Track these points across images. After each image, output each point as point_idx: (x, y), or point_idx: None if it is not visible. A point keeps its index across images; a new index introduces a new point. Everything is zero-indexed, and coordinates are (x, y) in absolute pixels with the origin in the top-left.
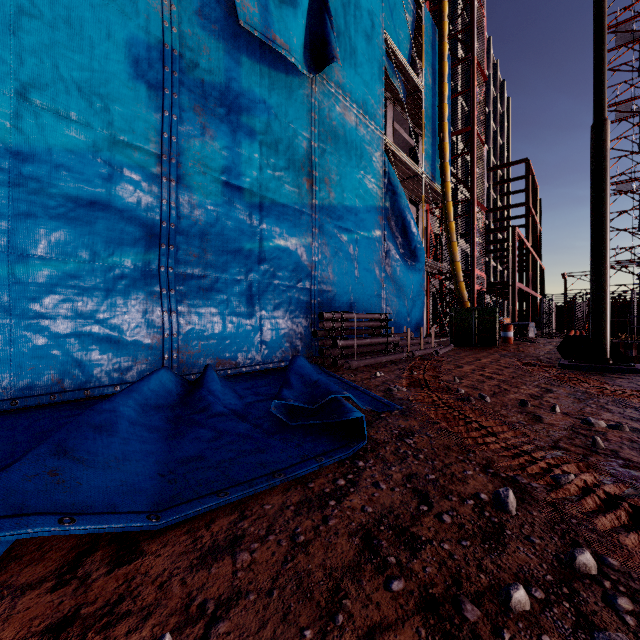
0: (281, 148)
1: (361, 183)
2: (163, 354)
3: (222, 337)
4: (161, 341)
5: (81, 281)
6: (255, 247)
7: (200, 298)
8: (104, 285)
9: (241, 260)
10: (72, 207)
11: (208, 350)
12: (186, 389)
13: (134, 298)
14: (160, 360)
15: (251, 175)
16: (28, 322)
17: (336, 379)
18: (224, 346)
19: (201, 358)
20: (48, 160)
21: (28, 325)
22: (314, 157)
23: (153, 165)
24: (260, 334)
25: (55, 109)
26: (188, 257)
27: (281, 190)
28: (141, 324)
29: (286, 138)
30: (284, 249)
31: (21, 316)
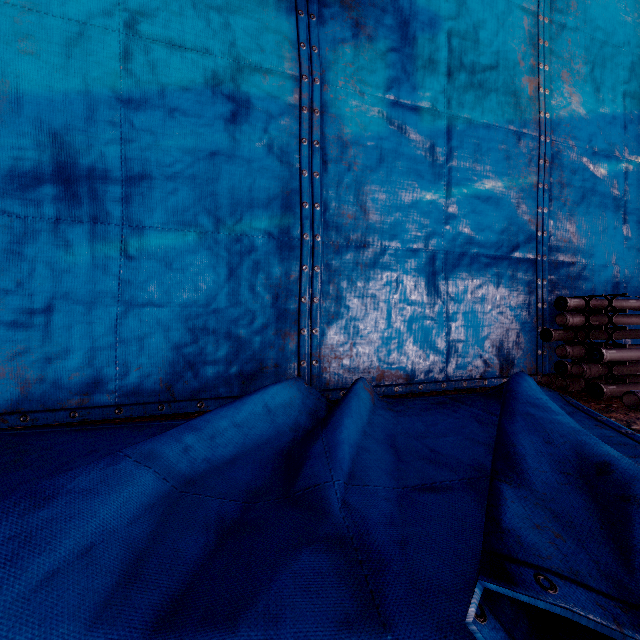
0: (482, 35)
1: (635, 71)
2: (300, 358)
3: (385, 336)
4: (298, 339)
5: (197, 257)
6: (438, 197)
7: (352, 278)
8: (225, 262)
9: (415, 219)
10: (187, 162)
11: (364, 355)
12: (319, 418)
13: (262, 279)
14: (296, 366)
15: (431, 86)
16: (138, 310)
17: (628, 439)
18: (388, 350)
19: (354, 366)
20: (160, 105)
21: (138, 314)
22: (542, 40)
23: (287, 92)
24: (446, 333)
25: (168, 38)
26: (335, 218)
27: (482, 103)
28: (271, 315)
29: (491, 18)
30: (487, 197)
31: (131, 303)
